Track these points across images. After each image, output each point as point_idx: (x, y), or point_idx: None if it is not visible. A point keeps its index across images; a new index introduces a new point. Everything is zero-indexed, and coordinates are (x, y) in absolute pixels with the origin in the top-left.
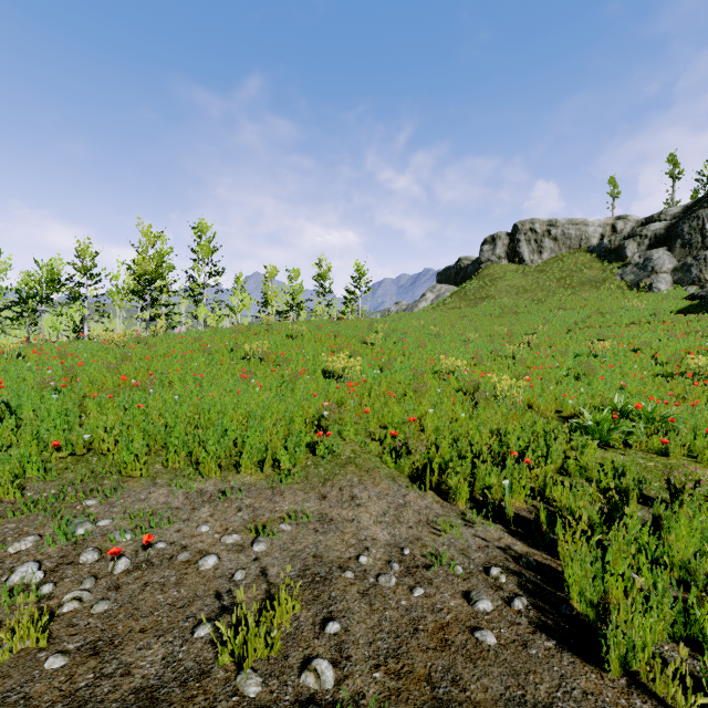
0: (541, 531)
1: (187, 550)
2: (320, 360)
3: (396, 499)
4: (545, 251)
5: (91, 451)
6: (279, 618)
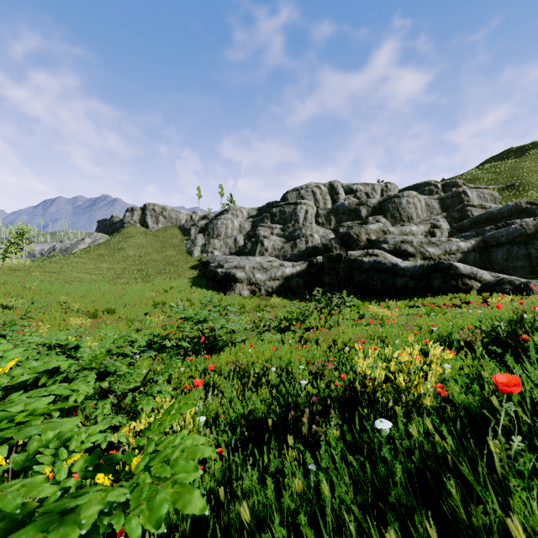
0: None
1: None
2: None
3: None
4: (160, 223)
5: None
6: None
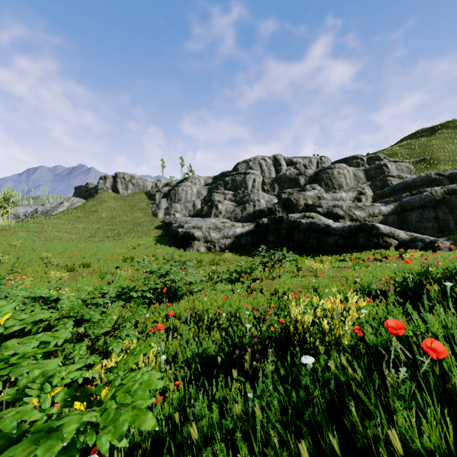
0: None
1: None
2: None
3: None
4: (129, 189)
5: None
6: None
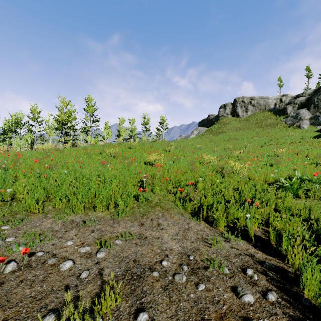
0: (271, 244)
1: (55, 257)
2: (143, 157)
3: (183, 225)
4: (249, 111)
5: (13, 199)
6: (105, 309)
